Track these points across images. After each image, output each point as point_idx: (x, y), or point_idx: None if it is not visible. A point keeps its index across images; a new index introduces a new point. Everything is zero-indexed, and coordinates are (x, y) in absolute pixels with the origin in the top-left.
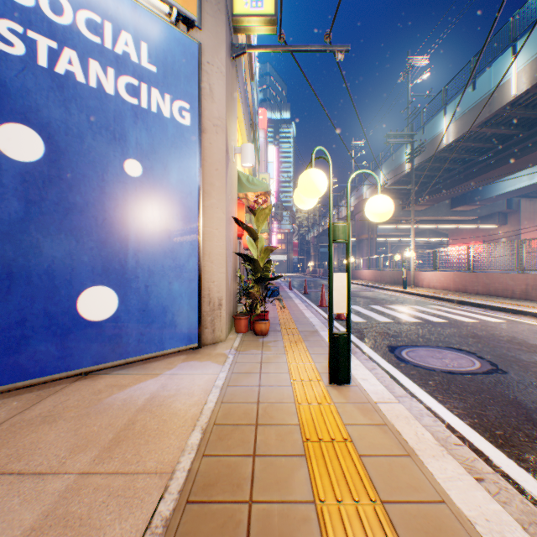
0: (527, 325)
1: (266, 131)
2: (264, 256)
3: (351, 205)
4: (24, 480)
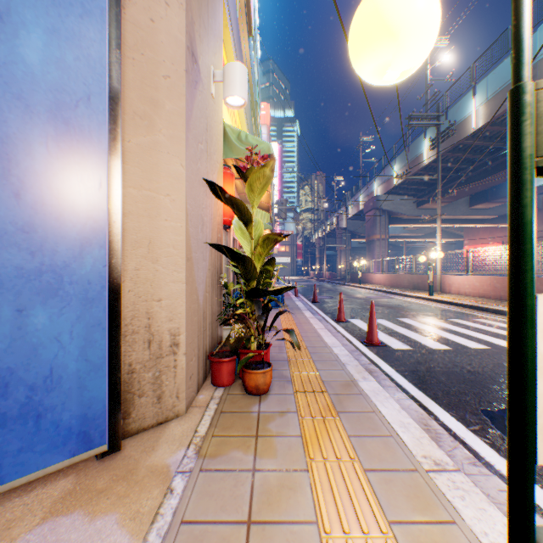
0: None
1: (269, 127)
2: (263, 251)
3: (360, 203)
4: None
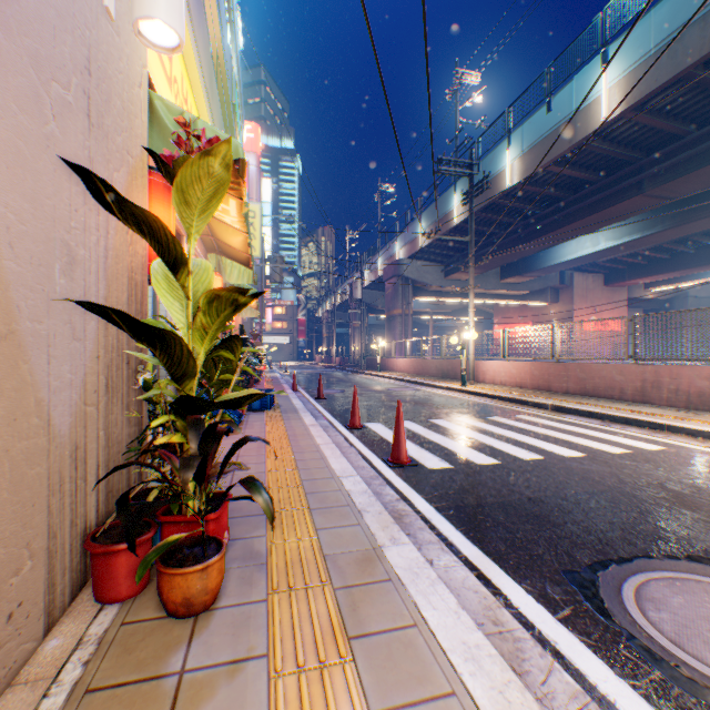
0: (709, 457)
1: (259, 156)
2: (210, 322)
3: (378, 268)
4: None
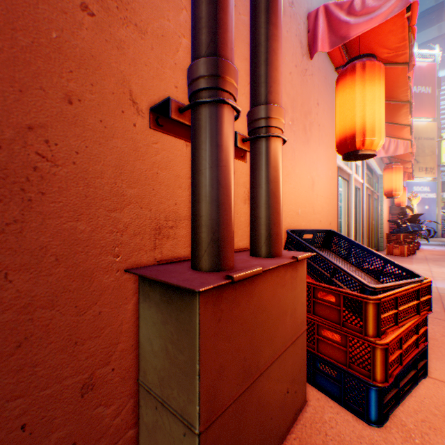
0: None
1: None
2: None
3: None
4: (431, 239)
